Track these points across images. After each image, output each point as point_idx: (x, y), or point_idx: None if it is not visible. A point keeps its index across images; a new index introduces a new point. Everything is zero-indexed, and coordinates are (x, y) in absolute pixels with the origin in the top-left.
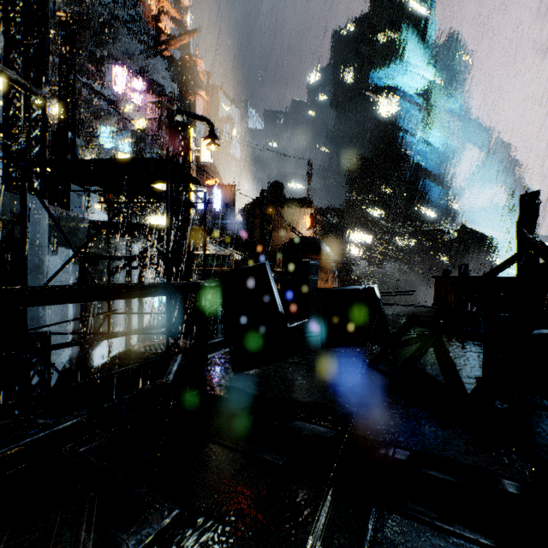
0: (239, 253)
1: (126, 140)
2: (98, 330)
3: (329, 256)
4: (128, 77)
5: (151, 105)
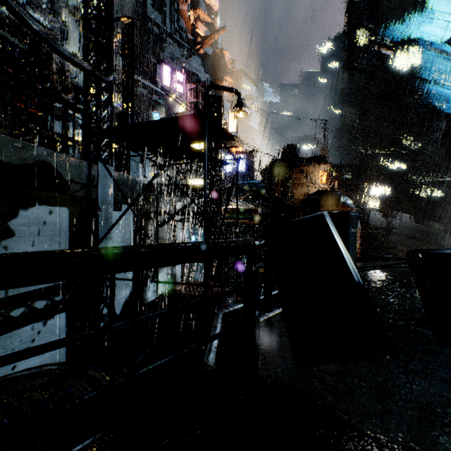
0: (262, 207)
1: None
2: (149, 273)
3: (351, 208)
4: (174, 72)
5: (191, 92)
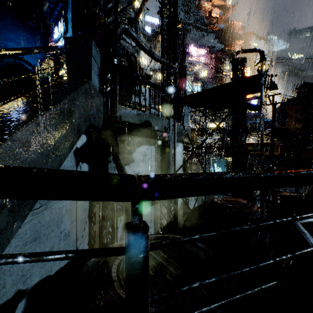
0: (279, 141)
1: (198, 85)
2: None
3: None
4: (200, 50)
5: (212, 60)
